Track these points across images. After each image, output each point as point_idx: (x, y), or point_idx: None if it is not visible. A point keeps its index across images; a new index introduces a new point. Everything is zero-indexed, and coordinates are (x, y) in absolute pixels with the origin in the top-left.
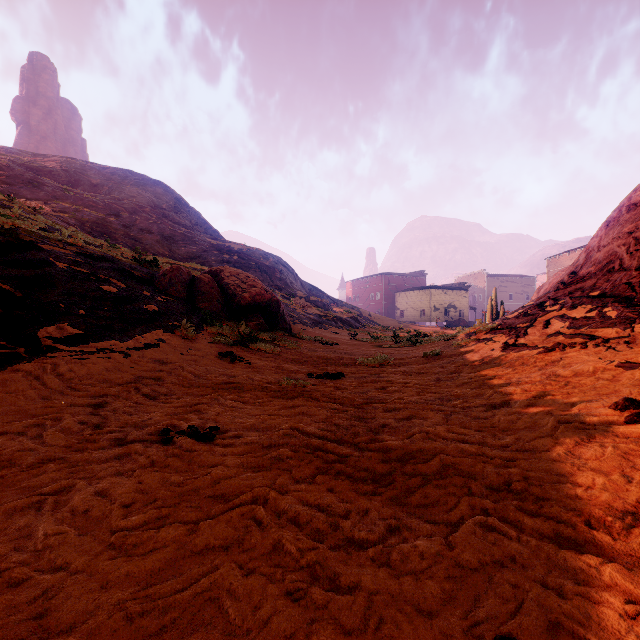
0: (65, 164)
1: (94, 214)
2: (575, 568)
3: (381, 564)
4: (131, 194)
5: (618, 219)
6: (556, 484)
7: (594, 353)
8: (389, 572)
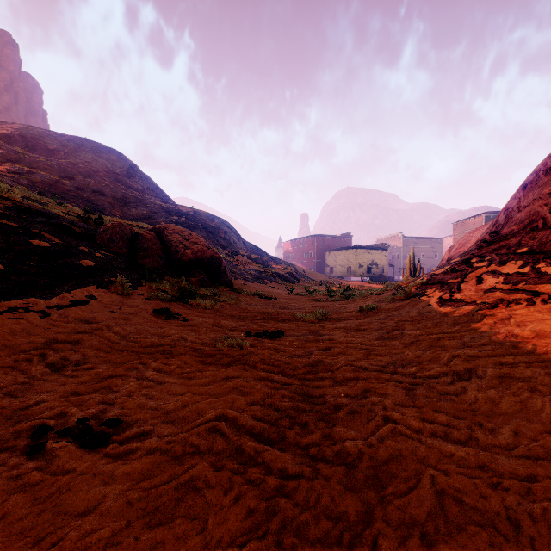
0: (23, 130)
1: (48, 176)
2: None
3: None
4: (86, 160)
5: (536, 182)
6: None
7: (547, 311)
8: None
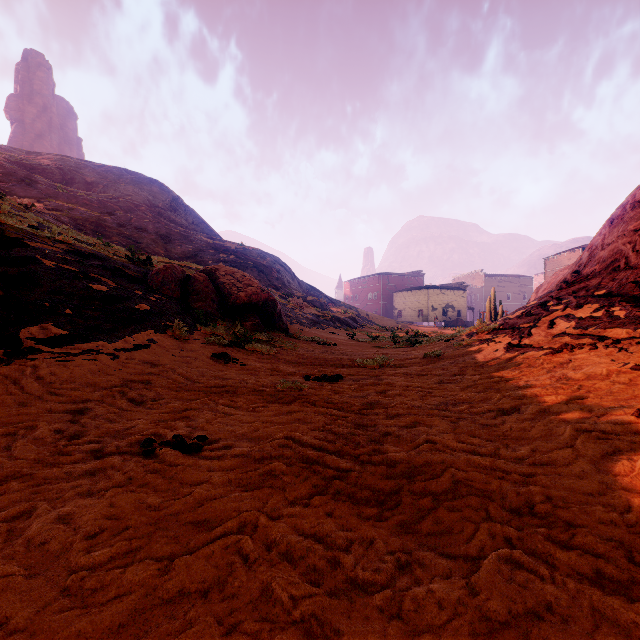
0: (59, 162)
1: (88, 212)
2: (627, 621)
3: (391, 616)
4: (126, 192)
5: (622, 217)
6: (585, 506)
7: (605, 355)
8: (401, 628)
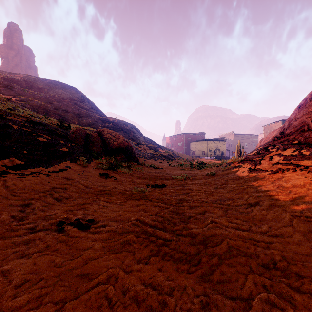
0: (25, 77)
1: (39, 102)
2: None
3: None
4: (58, 93)
5: (305, 104)
6: (305, 263)
7: (301, 174)
8: None
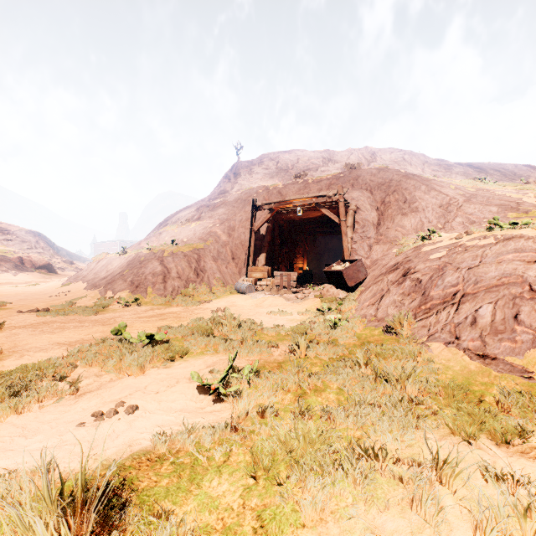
0: None
1: None
2: None
3: None
4: None
5: None
6: None
7: None
8: None
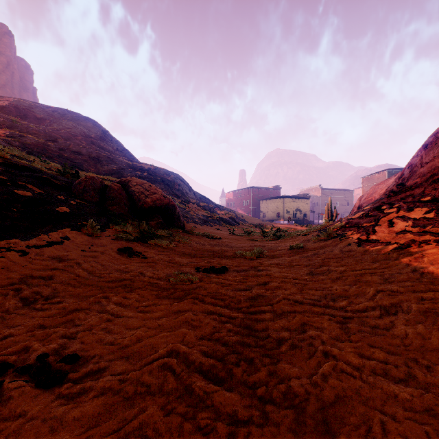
0: (16, 103)
1: (36, 139)
2: None
3: None
4: (67, 126)
5: (436, 142)
6: None
7: None
8: None
